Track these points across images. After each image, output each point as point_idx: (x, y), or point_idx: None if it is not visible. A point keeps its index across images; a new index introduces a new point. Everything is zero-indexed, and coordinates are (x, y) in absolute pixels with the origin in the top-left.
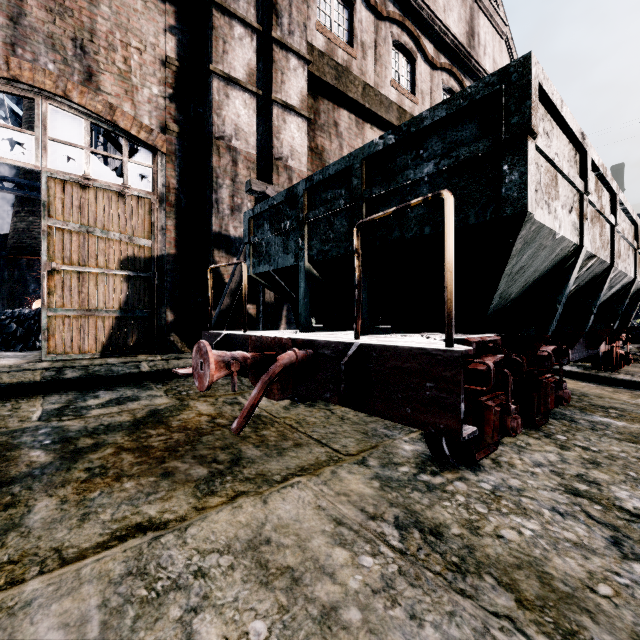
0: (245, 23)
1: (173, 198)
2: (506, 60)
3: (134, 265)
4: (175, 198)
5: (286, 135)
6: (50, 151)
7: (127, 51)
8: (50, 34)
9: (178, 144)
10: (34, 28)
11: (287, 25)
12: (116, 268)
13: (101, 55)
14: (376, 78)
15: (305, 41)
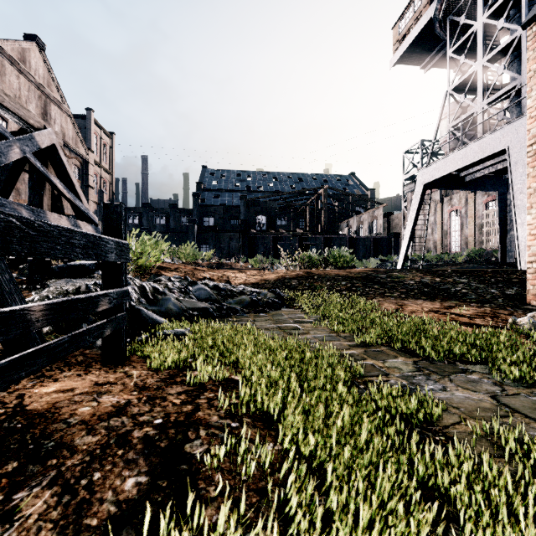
0: None
1: None
2: (71, 126)
3: None
4: None
5: None
6: None
7: None
8: None
9: None
10: None
11: None
12: None
13: None
14: None
15: None
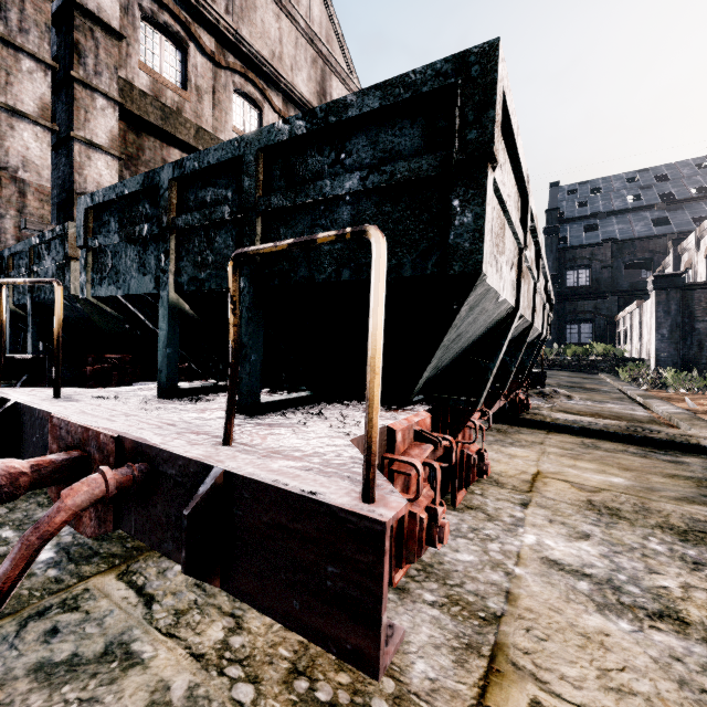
0: (36, 58)
1: None
2: None
3: None
4: None
5: (91, 171)
6: None
7: None
8: None
9: None
10: None
11: (93, 65)
12: None
13: None
14: (215, 122)
15: (116, 83)
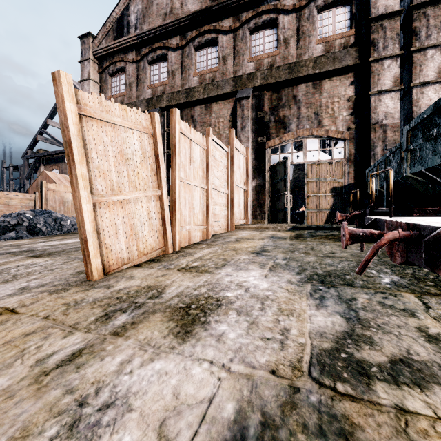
0: (391, 56)
1: (352, 158)
2: None
3: (336, 190)
4: (353, 158)
5: (423, 101)
6: (307, 155)
7: (333, 105)
8: (307, 116)
9: (355, 133)
10: (303, 117)
11: (424, 34)
12: (329, 192)
13: (323, 113)
14: None
15: None
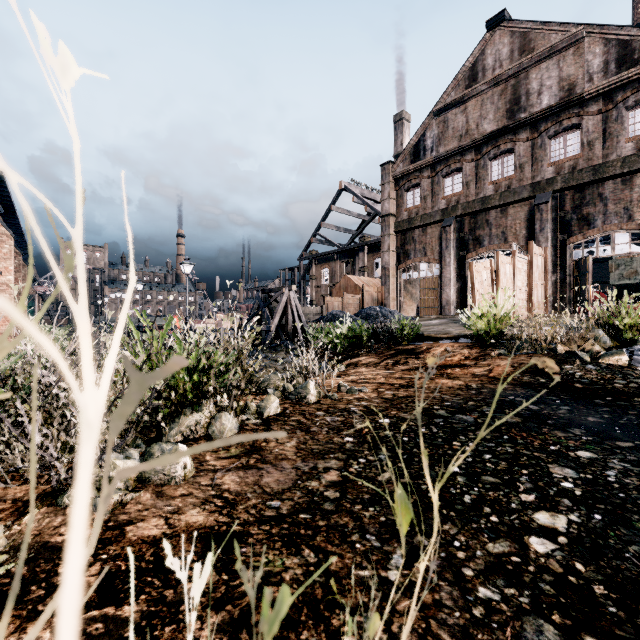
0: None
1: None
2: None
3: None
4: None
5: None
6: (616, 249)
7: None
8: (615, 211)
9: None
10: (610, 213)
11: None
12: None
13: (634, 207)
14: None
15: None
